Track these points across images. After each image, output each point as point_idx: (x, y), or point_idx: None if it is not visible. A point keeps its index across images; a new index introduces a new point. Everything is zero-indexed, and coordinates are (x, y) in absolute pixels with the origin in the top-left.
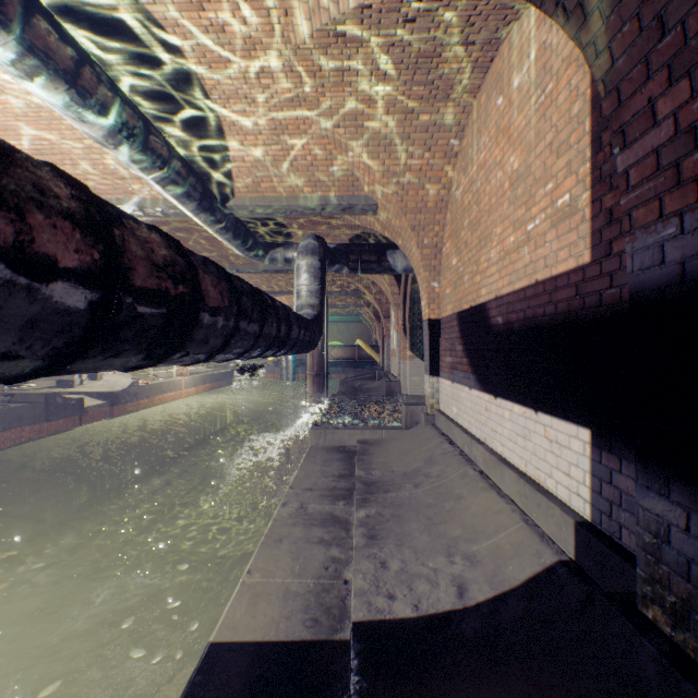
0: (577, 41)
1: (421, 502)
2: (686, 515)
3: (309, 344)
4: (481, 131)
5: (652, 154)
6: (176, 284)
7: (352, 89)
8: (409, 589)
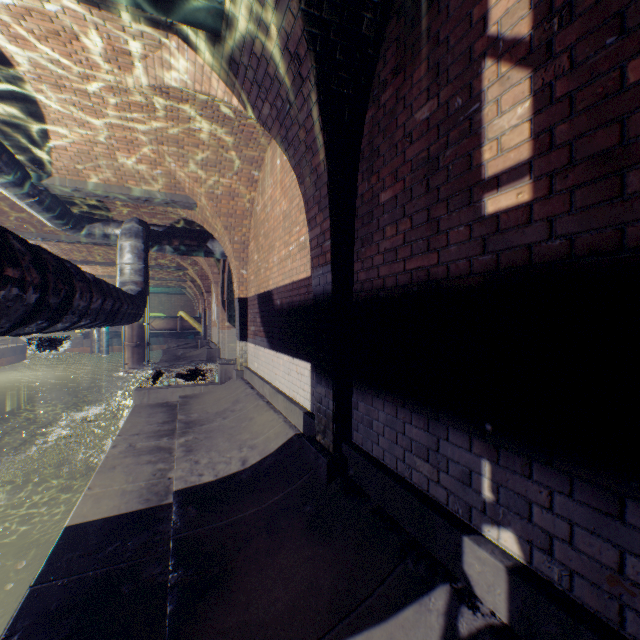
0: (295, 172)
1: (227, 426)
2: (325, 390)
3: (135, 316)
4: (270, 174)
5: (317, 237)
6: (65, 285)
7: (175, 124)
8: (213, 469)
